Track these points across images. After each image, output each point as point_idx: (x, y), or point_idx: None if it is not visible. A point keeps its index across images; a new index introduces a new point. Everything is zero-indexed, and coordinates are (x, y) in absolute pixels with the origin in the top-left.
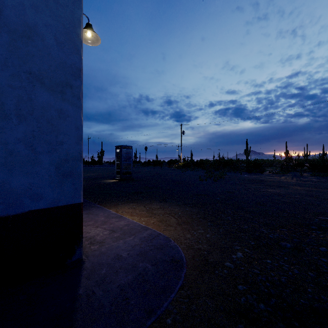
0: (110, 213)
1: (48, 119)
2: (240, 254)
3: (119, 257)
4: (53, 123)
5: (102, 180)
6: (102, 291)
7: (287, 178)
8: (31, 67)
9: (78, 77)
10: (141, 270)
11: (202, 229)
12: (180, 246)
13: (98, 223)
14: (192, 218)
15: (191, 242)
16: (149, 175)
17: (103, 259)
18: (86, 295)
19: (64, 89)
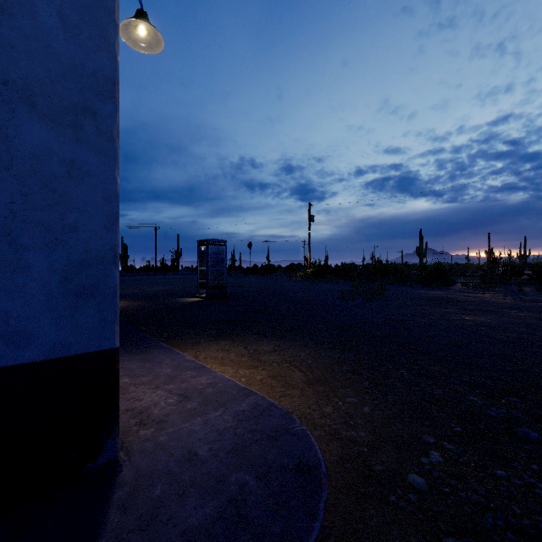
0: (183, 360)
1: (45, 180)
2: (436, 455)
3: (191, 457)
4: (56, 187)
5: (175, 299)
6: None
7: (496, 296)
8: (6, 70)
9: (110, 97)
10: (234, 492)
11: (353, 395)
12: (313, 432)
13: (159, 380)
14: (333, 371)
15: (335, 424)
16: (256, 290)
17: (159, 460)
18: None
19: (79, 119)
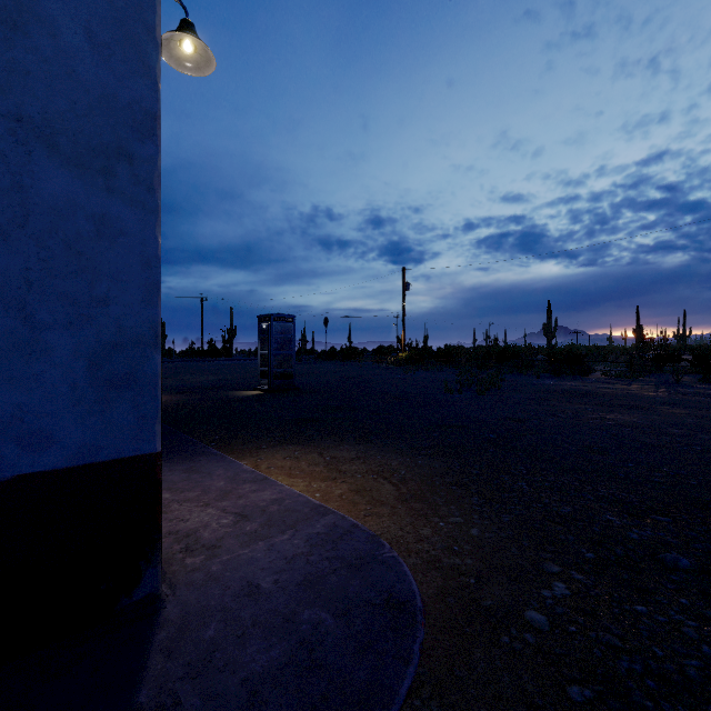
0: (240, 470)
1: (68, 240)
2: (561, 586)
3: (252, 591)
4: (82, 249)
5: (229, 392)
6: (200, 696)
7: (646, 388)
8: (20, 103)
9: (149, 136)
10: (307, 632)
11: (458, 513)
12: (407, 560)
13: (209, 496)
14: (433, 483)
15: (435, 550)
16: (334, 380)
17: (212, 594)
18: (157, 709)
19: (111, 164)
